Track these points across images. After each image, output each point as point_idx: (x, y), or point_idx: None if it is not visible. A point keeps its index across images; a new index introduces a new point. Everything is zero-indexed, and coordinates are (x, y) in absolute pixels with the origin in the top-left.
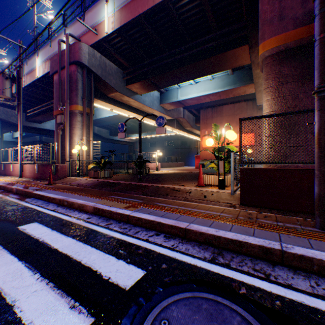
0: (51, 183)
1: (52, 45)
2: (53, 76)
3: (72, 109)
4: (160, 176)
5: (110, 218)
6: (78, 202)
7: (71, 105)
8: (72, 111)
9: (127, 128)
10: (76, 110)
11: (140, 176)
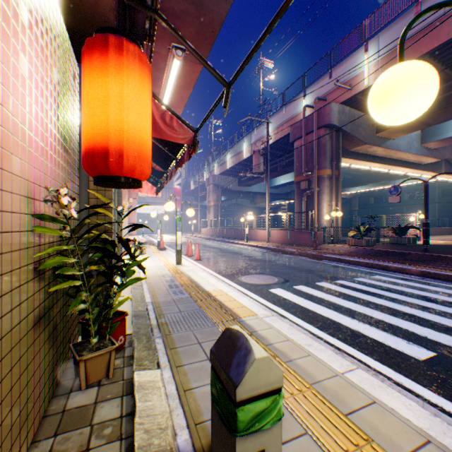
0: (316, 248)
1: (286, 110)
2: (292, 143)
3: (319, 175)
4: (444, 249)
5: (447, 281)
6: (395, 266)
7: (318, 171)
8: (319, 177)
9: (344, 180)
10: (324, 175)
11: (426, 247)
